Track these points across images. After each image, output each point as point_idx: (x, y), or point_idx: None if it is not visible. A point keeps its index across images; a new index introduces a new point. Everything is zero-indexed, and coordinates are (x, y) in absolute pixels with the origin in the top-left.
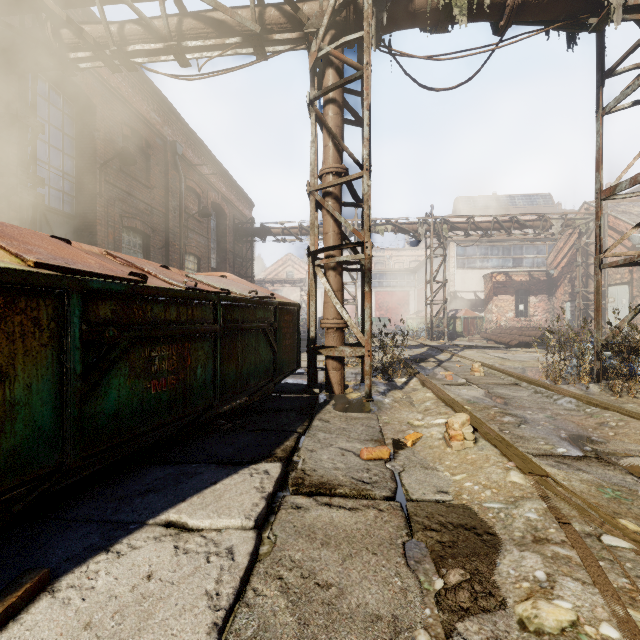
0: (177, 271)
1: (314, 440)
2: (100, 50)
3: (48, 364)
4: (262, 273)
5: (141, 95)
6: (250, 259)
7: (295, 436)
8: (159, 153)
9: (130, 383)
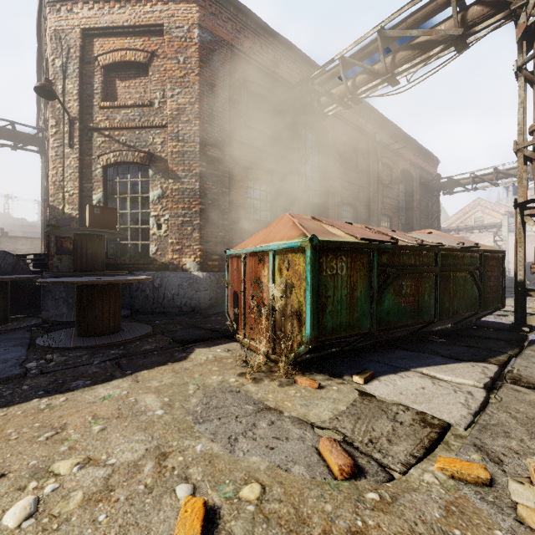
0: (398, 232)
1: (527, 361)
2: (341, 101)
3: (366, 283)
4: (445, 222)
5: (353, 110)
6: (436, 212)
7: (506, 355)
8: (363, 146)
9: (393, 298)
